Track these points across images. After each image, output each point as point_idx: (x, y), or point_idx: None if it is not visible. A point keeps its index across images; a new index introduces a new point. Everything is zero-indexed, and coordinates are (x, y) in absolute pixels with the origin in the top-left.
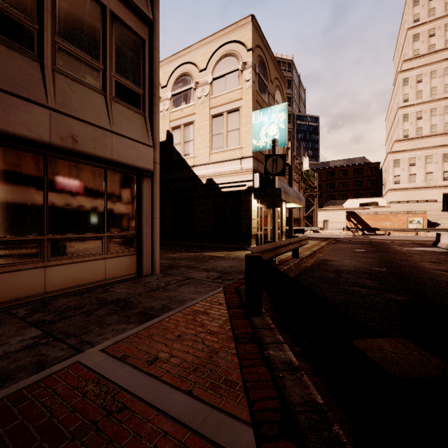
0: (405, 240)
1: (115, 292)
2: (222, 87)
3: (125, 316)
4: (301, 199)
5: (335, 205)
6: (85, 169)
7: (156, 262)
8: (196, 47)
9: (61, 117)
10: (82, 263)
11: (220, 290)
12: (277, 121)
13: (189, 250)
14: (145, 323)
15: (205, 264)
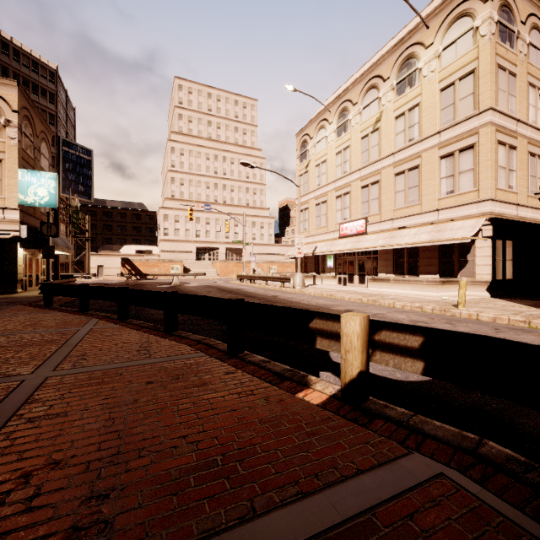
0: (161, 282)
1: None
2: None
3: None
4: (70, 247)
5: (112, 250)
6: None
7: None
8: None
9: None
10: None
11: (20, 305)
12: (47, 186)
13: None
14: None
15: None
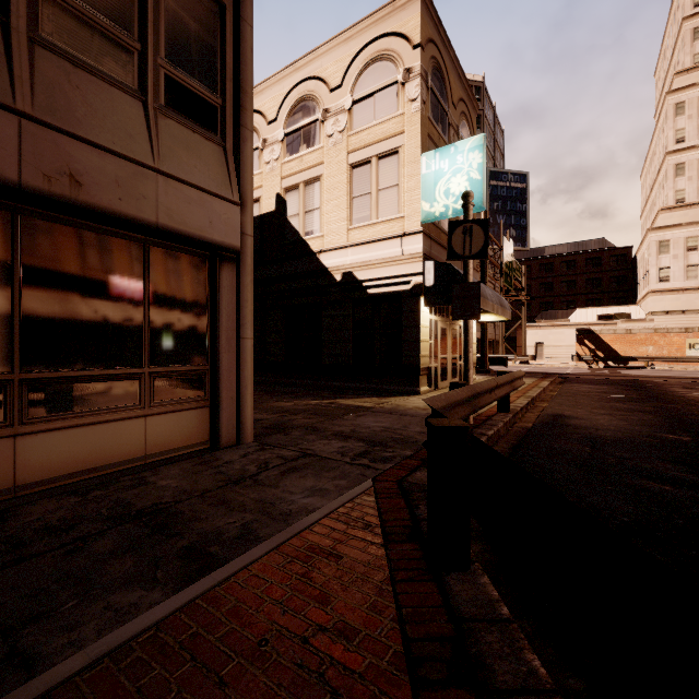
0: (688, 378)
1: (156, 488)
2: (368, 114)
3: (152, 558)
4: (505, 306)
5: (555, 318)
6: (102, 242)
7: (246, 422)
8: (324, 50)
9: (46, 134)
10: (98, 426)
11: (366, 485)
12: (467, 167)
13: (312, 394)
14: (188, 587)
15: (338, 424)
